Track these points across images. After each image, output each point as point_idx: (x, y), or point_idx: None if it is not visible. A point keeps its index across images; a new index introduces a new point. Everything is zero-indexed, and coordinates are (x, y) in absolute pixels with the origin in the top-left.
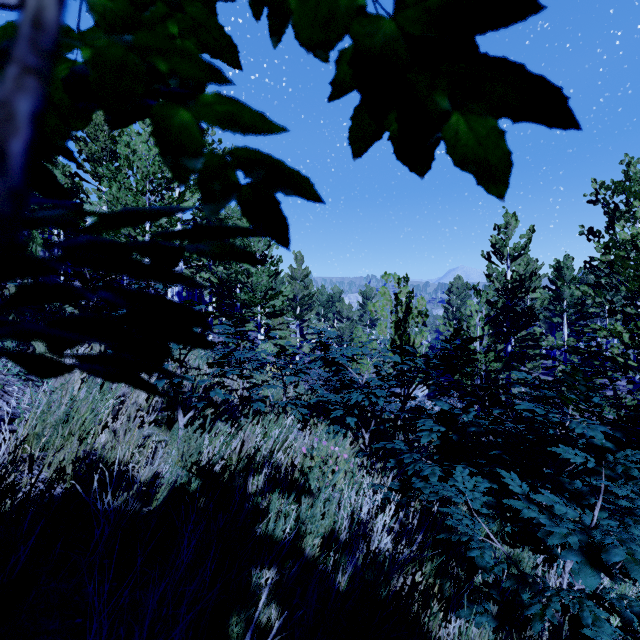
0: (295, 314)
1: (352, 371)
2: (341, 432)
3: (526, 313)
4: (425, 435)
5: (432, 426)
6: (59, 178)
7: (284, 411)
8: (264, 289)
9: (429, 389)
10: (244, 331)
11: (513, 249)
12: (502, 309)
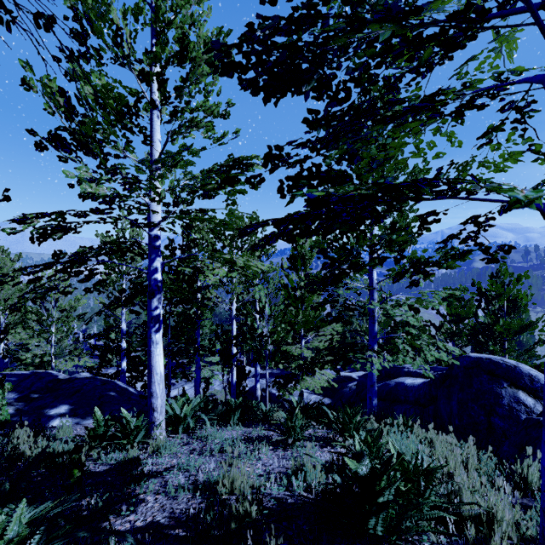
0: None
1: None
2: None
3: None
4: None
5: None
6: None
7: None
8: None
9: None
10: None
11: None
12: None
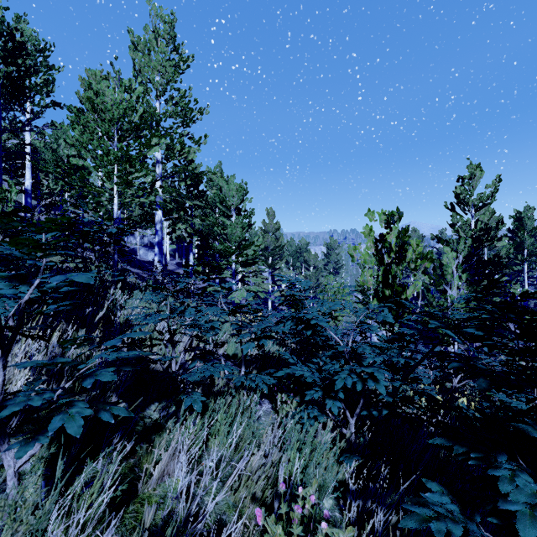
0: (267, 263)
1: (332, 334)
2: (319, 419)
3: (493, 261)
4: (522, 515)
5: (536, 495)
6: (64, 146)
7: (242, 387)
8: (238, 240)
9: (478, 383)
10: (220, 278)
11: (478, 199)
12: (467, 257)
